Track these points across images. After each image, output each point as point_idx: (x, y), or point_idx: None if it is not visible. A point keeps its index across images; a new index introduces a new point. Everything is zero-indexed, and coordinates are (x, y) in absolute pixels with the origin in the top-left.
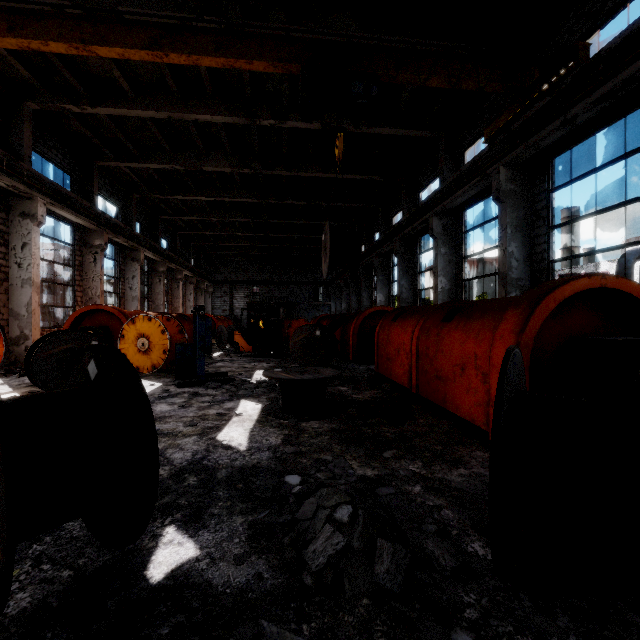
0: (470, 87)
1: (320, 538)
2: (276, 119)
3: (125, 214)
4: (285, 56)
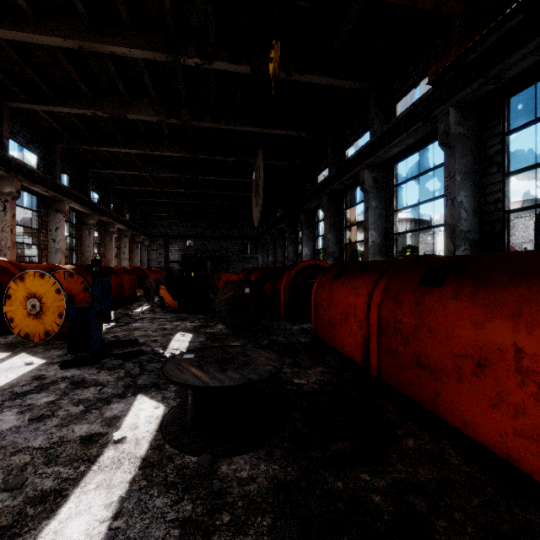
0: (426, 4)
1: None
2: (202, 58)
3: (48, 164)
4: None
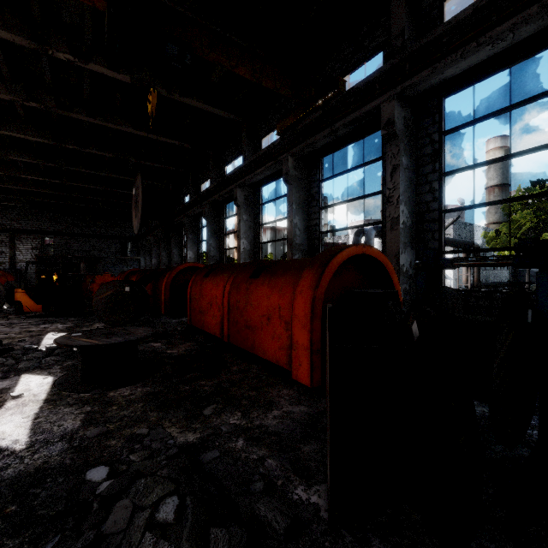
0: (269, 85)
1: None
2: (75, 56)
3: None
4: None
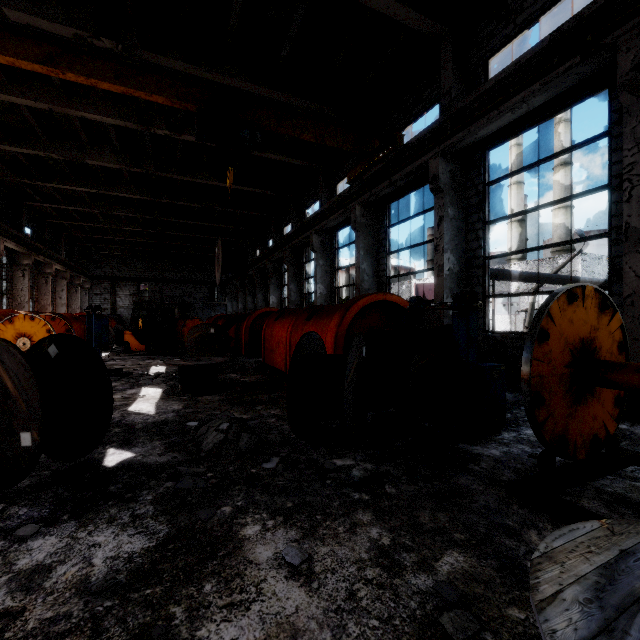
0: (332, 145)
1: (210, 437)
2: (171, 131)
3: None
4: (182, 95)
